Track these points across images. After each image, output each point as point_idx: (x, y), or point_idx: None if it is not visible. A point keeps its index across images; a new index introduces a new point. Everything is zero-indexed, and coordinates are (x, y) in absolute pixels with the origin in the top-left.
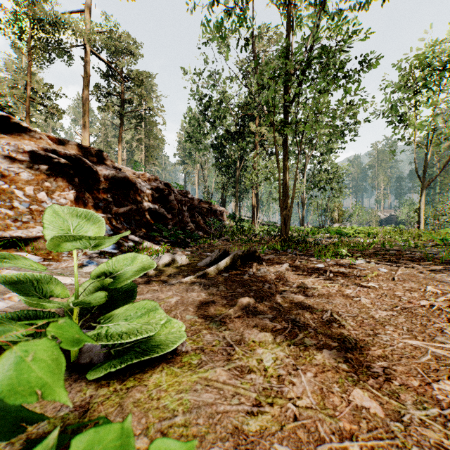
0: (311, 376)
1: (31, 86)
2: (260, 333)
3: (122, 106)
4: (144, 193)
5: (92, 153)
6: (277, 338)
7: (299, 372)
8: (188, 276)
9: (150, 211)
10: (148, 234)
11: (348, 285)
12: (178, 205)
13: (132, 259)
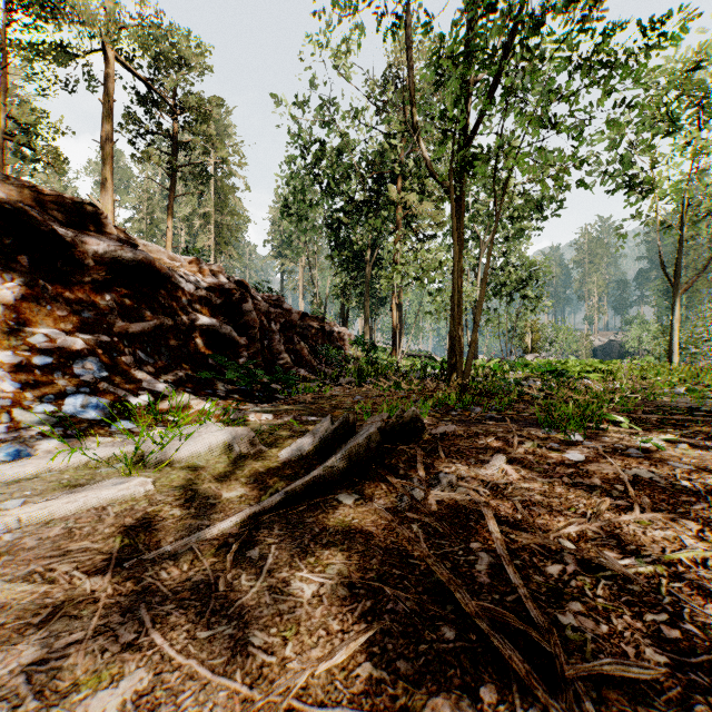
0: None
1: (8, 114)
2: None
3: (173, 155)
4: (191, 296)
5: (70, 208)
6: None
7: None
8: (239, 506)
9: (202, 331)
10: (194, 375)
11: None
12: (263, 321)
13: None
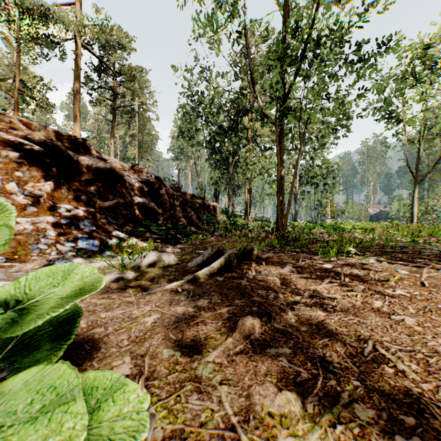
0: None
1: (20, 79)
2: (279, 395)
3: (114, 100)
4: (133, 186)
5: (73, 142)
6: (307, 403)
7: None
8: (174, 281)
9: (139, 206)
10: (136, 230)
11: (373, 294)
12: (170, 200)
13: (66, 274)
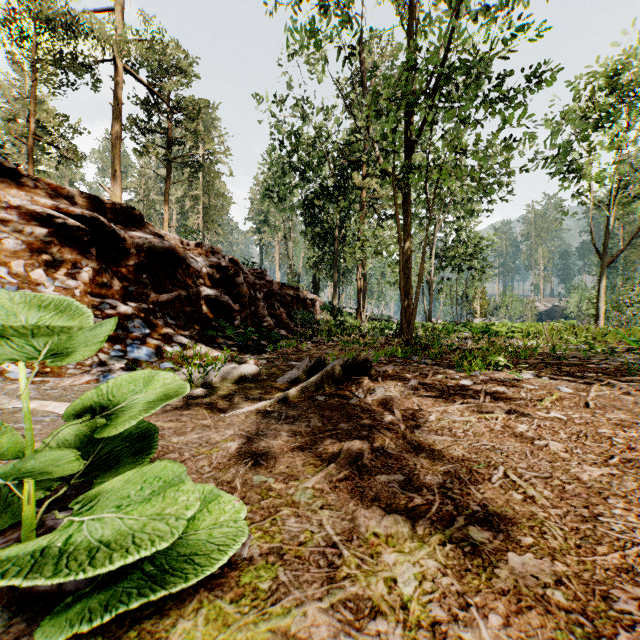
0: (498, 624)
1: (37, 118)
2: (387, 517)
3: (170, 148)
4: (198, 273)
5: (118, 212)
6: (418, 526)
7: (474, 613)
8: (261, 401)
9: (207, 300)
10: (203, 333)
11: (518, 417)
12: (250, 291)
13: (151, 382)
